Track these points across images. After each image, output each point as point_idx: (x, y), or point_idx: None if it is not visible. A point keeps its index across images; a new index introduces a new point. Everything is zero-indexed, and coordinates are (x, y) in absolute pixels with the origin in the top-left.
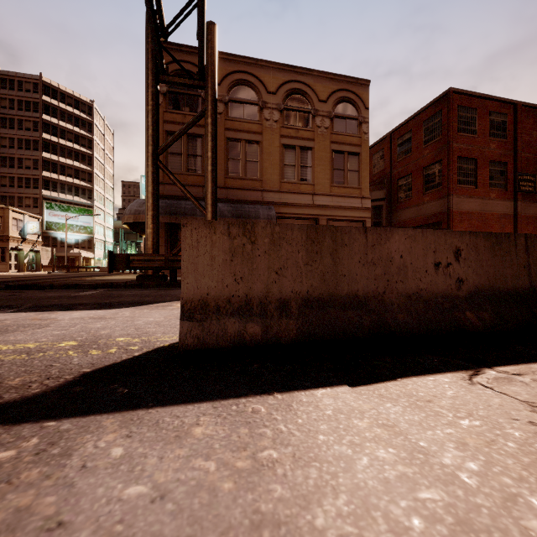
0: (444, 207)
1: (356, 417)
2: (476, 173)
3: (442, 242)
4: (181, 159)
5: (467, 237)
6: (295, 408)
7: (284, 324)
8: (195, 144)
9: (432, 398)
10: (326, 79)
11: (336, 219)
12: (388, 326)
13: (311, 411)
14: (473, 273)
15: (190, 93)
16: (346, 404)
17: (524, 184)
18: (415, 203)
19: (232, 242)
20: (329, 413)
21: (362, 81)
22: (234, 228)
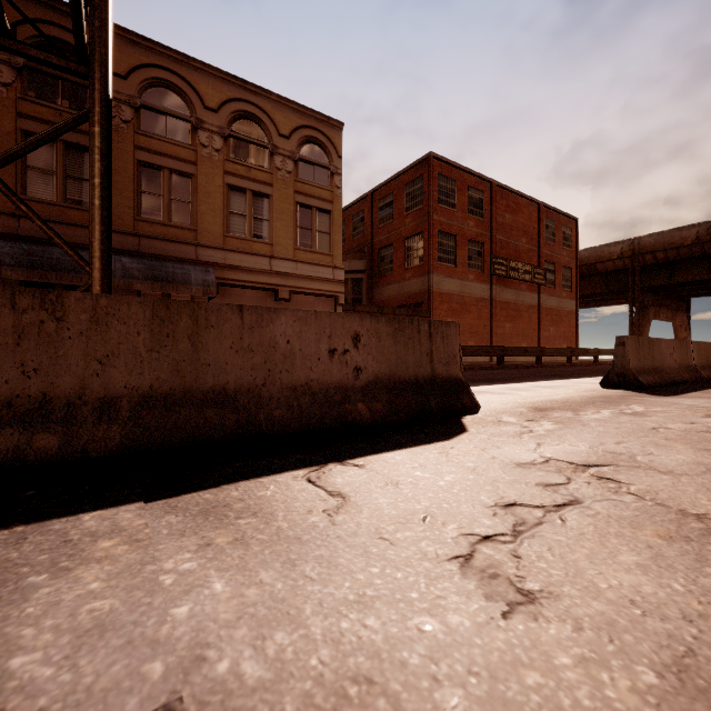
0: (425, 286)
1: (107, 538)
2: (456, 251)
3: (340, 327)
4: (54, 181)
5: (369, 321)
6: (28, 540)
7: (103, 431)
8: (80, 161)
9: (235, 501)
10: (289, 108)
11: (301, 292)
12: (260, 425)
13: (49, 540)
14: (374, 360)
15: (70, 79)
16: (114, 523)
17: (498, 267)
18: (397, 279)
19: (20, 318)
20: (74, 538)
21: (335, 122)
22: (24, 298)
